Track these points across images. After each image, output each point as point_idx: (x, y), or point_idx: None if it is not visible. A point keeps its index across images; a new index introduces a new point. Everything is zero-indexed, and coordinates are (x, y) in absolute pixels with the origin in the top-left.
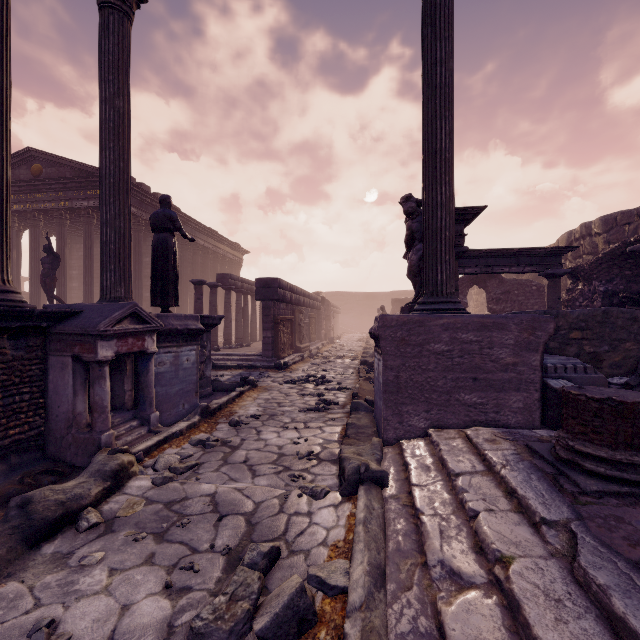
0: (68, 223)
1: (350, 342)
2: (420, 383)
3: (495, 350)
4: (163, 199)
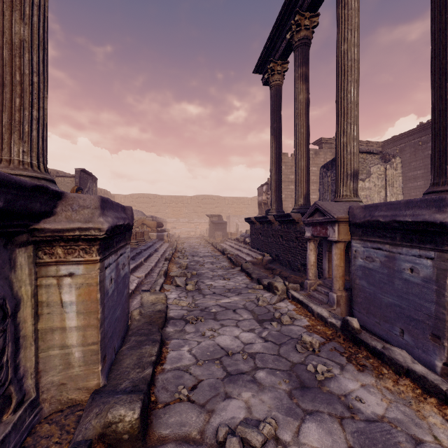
0: None
1: None
2: None
3: None
4: None
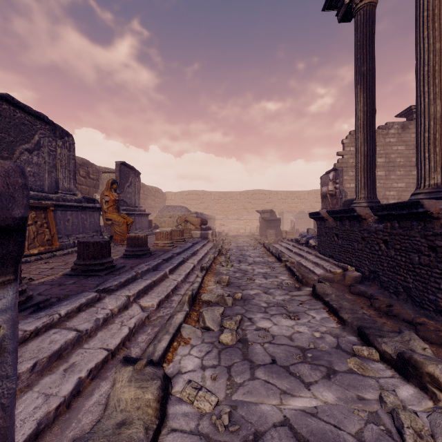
0: None
1: None
2: None
3: None
4: None
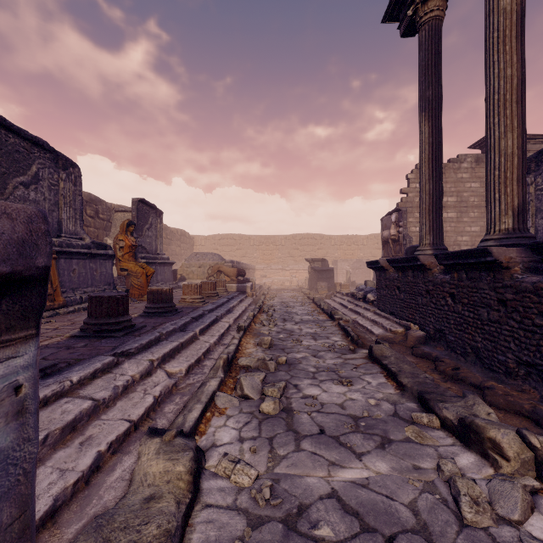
0: None
1: None
2: None
3: None
4: None
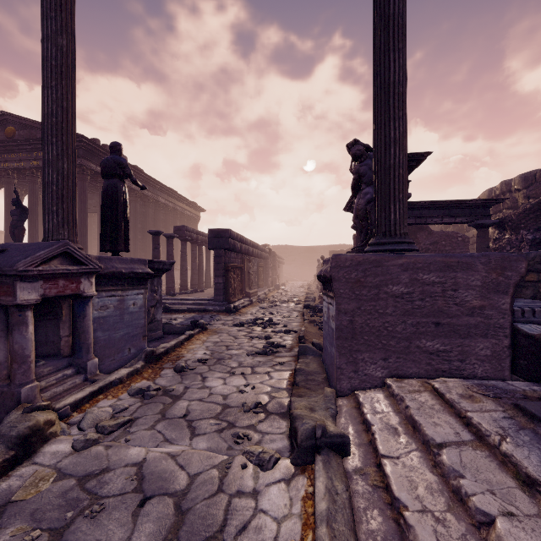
0: (39, 181)
1: (293, 288)
2: (377, 328)
3: (460, 292)
4: (113, 146)
